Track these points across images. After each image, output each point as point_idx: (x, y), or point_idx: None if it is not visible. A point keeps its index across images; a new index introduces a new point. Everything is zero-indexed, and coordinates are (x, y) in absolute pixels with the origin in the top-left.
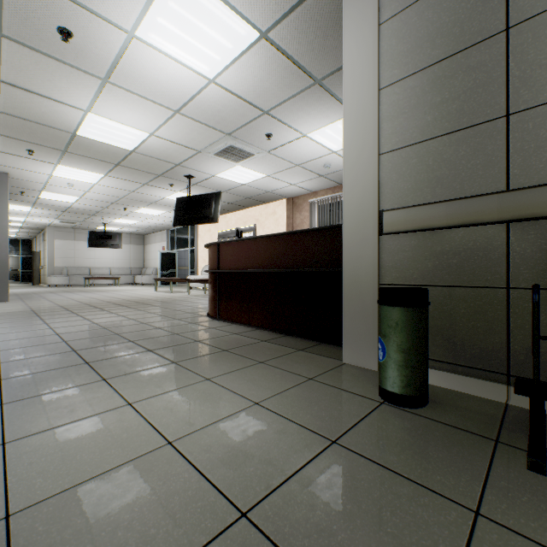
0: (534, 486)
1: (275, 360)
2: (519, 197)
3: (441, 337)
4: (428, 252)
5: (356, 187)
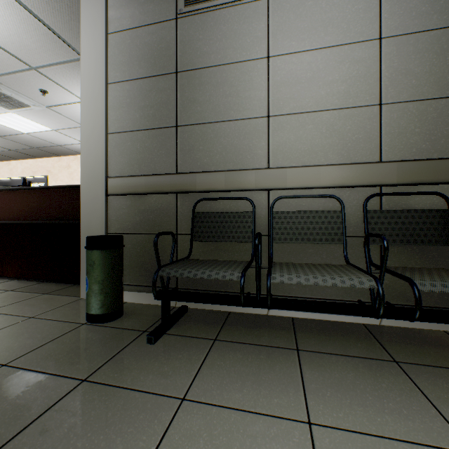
0: (141, 352)
1: (6, 307)
2: (180, 178)
3: (144, 269)
4: (137, 210)
5: (90, 156)
